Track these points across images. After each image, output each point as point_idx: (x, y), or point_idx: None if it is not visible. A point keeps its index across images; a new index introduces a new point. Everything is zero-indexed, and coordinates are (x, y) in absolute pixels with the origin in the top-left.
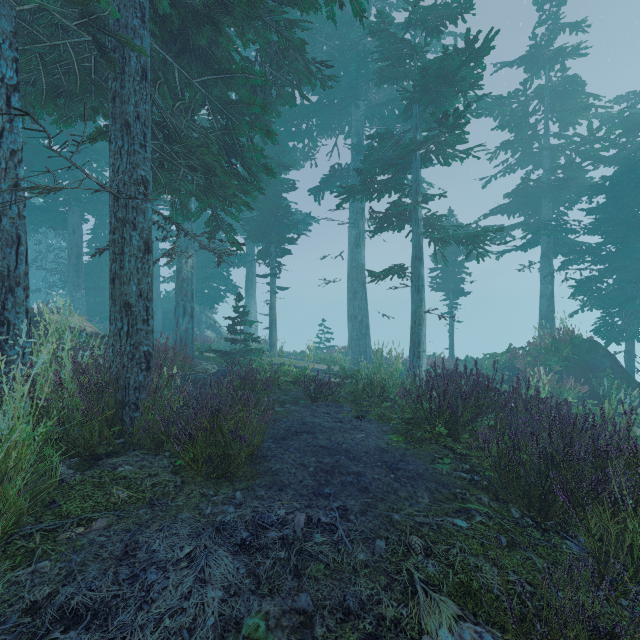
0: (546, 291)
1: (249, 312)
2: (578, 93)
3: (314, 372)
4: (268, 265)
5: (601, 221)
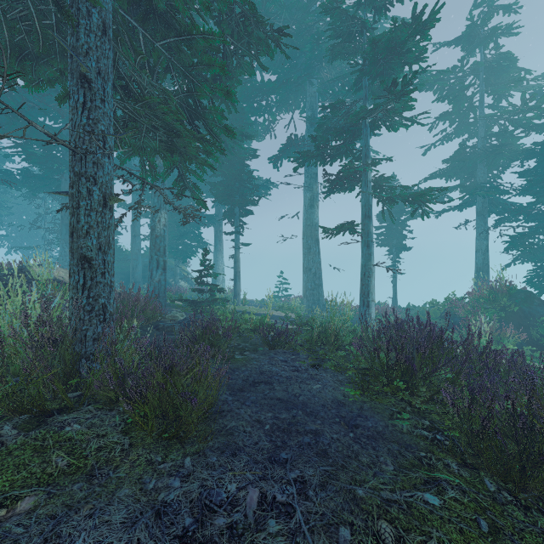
0: (481, 246)
1: (217, 265)
2: (510, 68)
3: (273, 319)
4: (233, 224)
5: (533, 183)
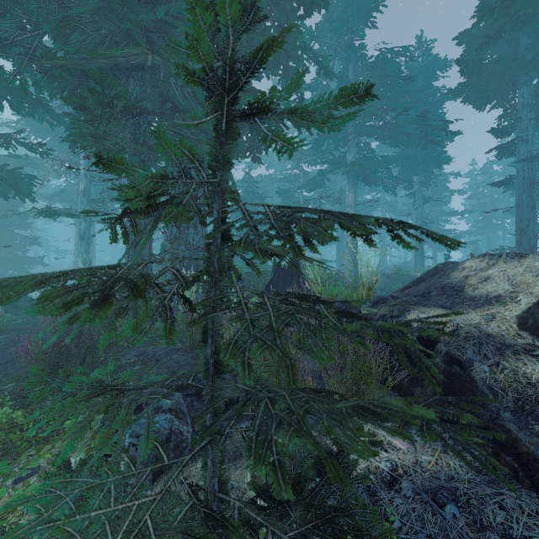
0: None
1: None
2: None
3: None
4: None
5: None
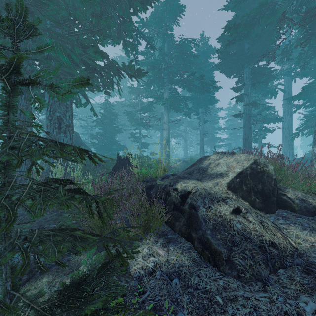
0: None
1: None
2: None
3: None
4: None
5: None
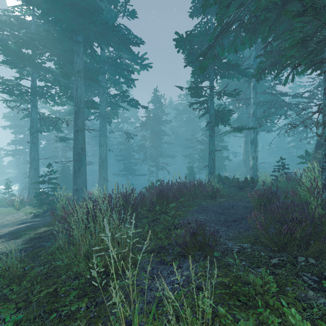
0: None
1: None
2: None
3: None
4: None
5: None
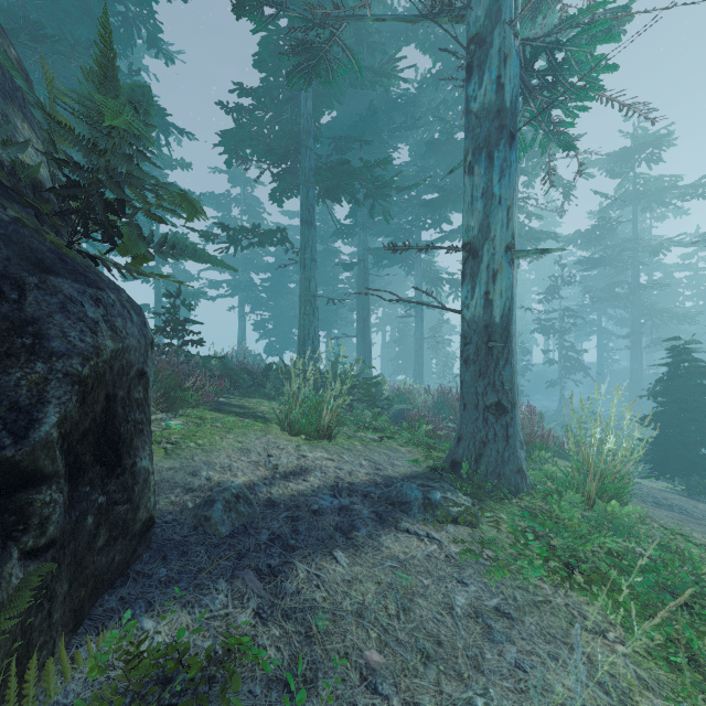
0: (242, 326)
1: None
2: (259, 207)
3: None
4: None
5: (267, 288)
